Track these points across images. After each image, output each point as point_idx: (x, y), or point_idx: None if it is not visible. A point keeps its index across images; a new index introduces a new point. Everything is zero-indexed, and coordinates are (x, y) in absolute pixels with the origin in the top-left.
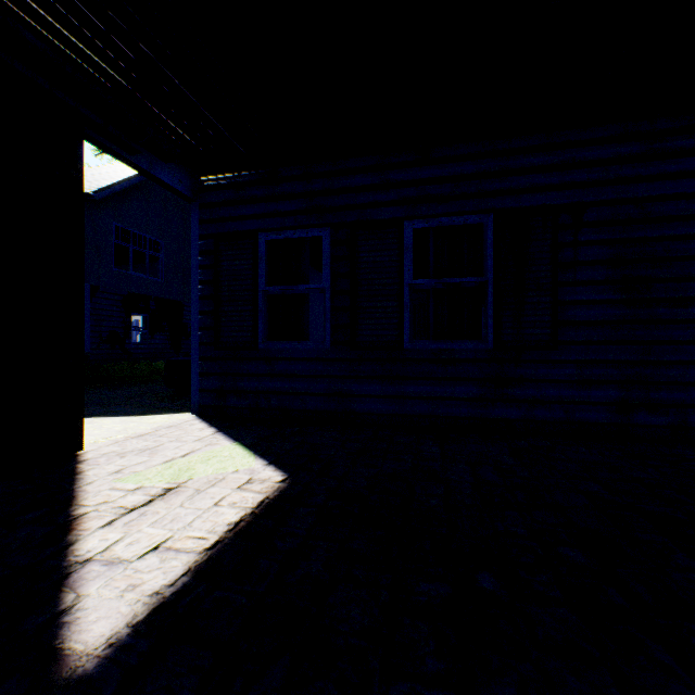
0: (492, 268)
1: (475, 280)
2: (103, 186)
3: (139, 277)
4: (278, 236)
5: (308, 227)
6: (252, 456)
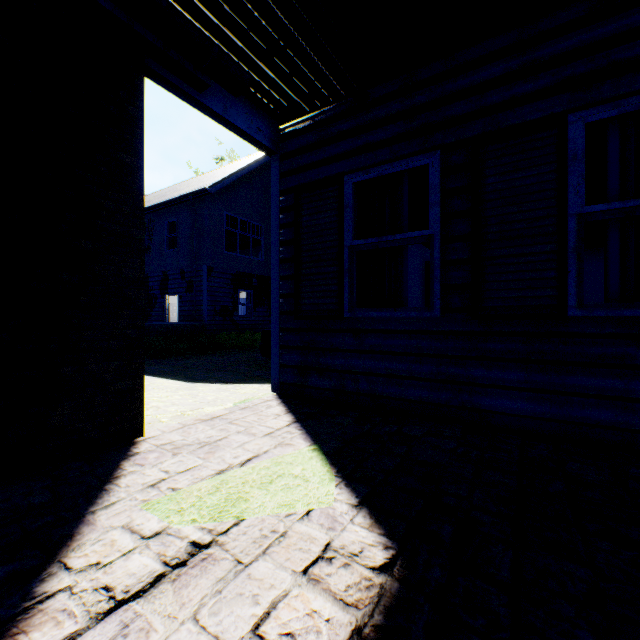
0: None
1: None
2: (216, 181)
3: (244, 258)
4: (368, 175)
5: (408, 156)
6: (333, 480)
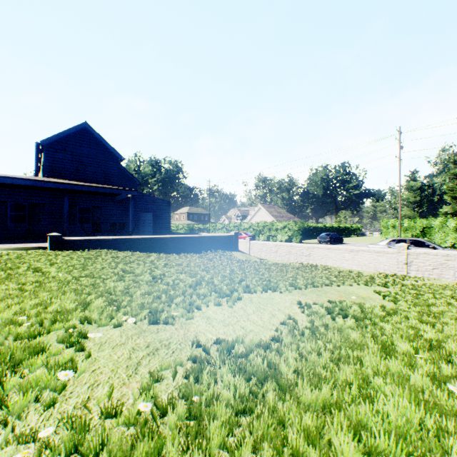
0: (28, 212)
1: (25, 213)
2: None
3: None
4: None
5: None
6: None
